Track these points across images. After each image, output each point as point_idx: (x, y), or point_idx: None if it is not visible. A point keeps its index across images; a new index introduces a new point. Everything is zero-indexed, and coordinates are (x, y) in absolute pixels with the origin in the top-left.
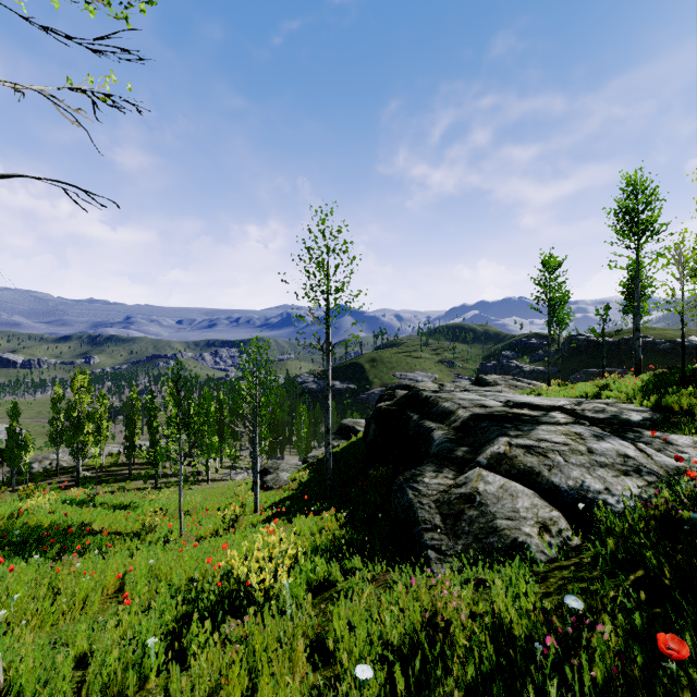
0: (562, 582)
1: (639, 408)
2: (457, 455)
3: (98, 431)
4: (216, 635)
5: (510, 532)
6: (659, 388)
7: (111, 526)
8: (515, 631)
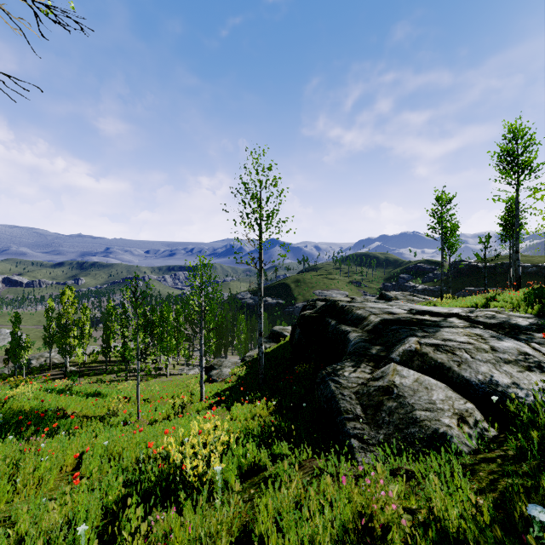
0: (493, 476)
1: (525, 315)
2: (372, 353)
3: (82, 335)
4: (143, 525)
5: (430, 422)
6: (540, 299)
7: (83, 411)
8: (455, 534)
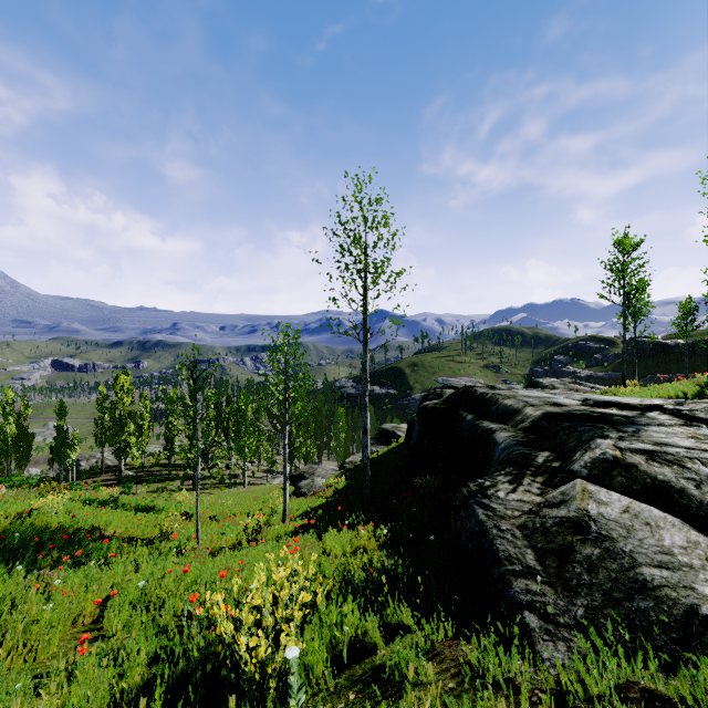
0: None
1: None
2: (538, 462)
3: (140, 431)
4: None
5: (676, 592)
6: None
7: (128, 530)
8: None
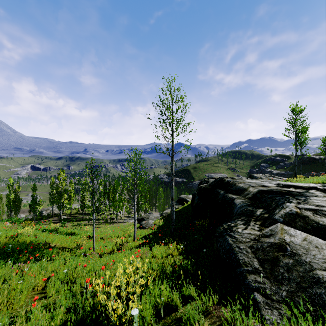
0: None
1: None
2: (257, 214)
3: (69, 198)
4: None
5: None
6: None
7: (62, 244)
8: None
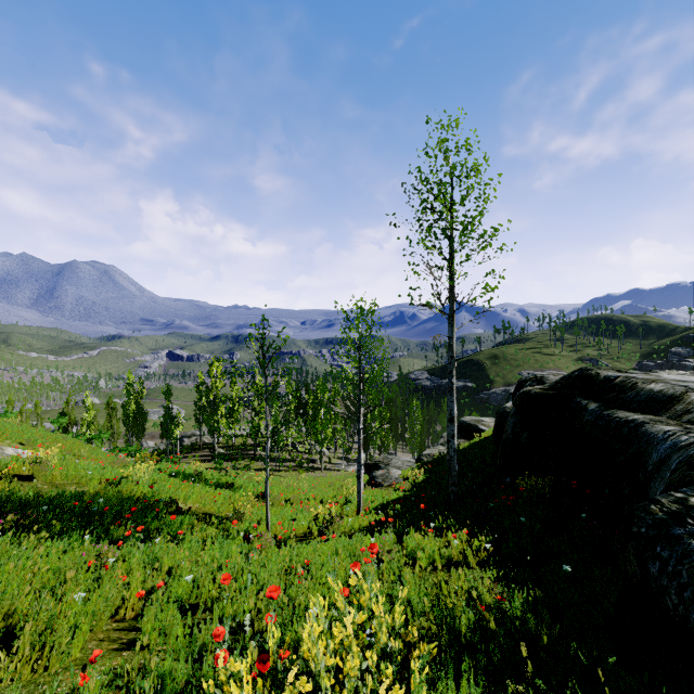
0: None
1: None
2: None
3: (230, 414)
4: None
5: None
6: None
7: (206, 506)
8: None
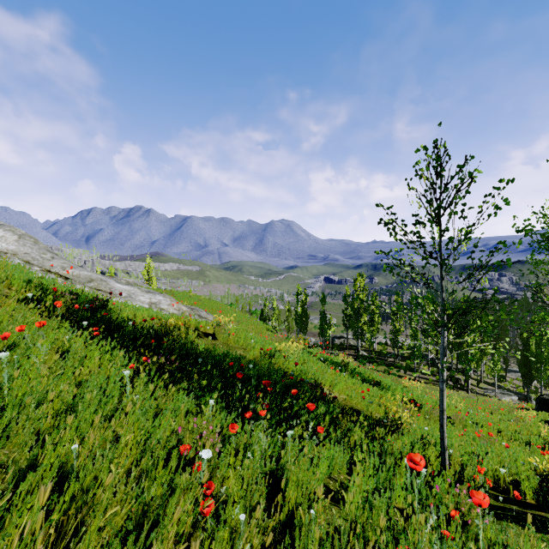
0: None
1: None
2: None
3: (371, 323)
4: None
5: None
6: None
7: (352, 399)
8: None
